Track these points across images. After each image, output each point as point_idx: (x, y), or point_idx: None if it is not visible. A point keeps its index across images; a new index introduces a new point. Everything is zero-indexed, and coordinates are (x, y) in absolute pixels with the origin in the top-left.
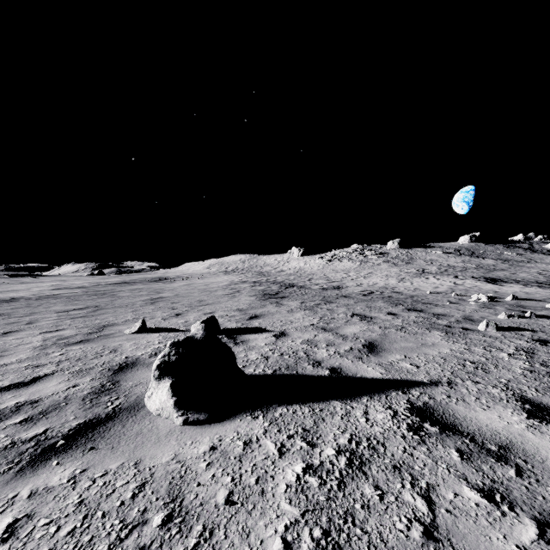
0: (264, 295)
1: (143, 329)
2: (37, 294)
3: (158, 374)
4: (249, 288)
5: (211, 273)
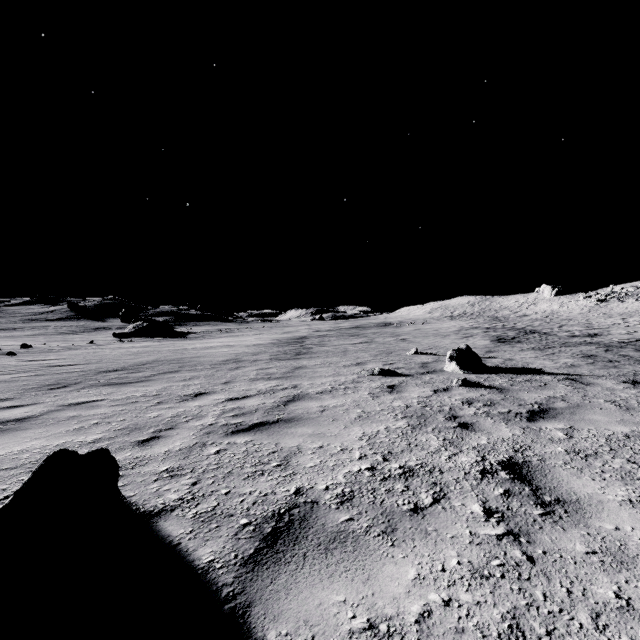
0: (498, 339)
1: (416, 353)
2: (311, 334)
3: (449, 360)
4: (482, 333)
5: (435, 318)
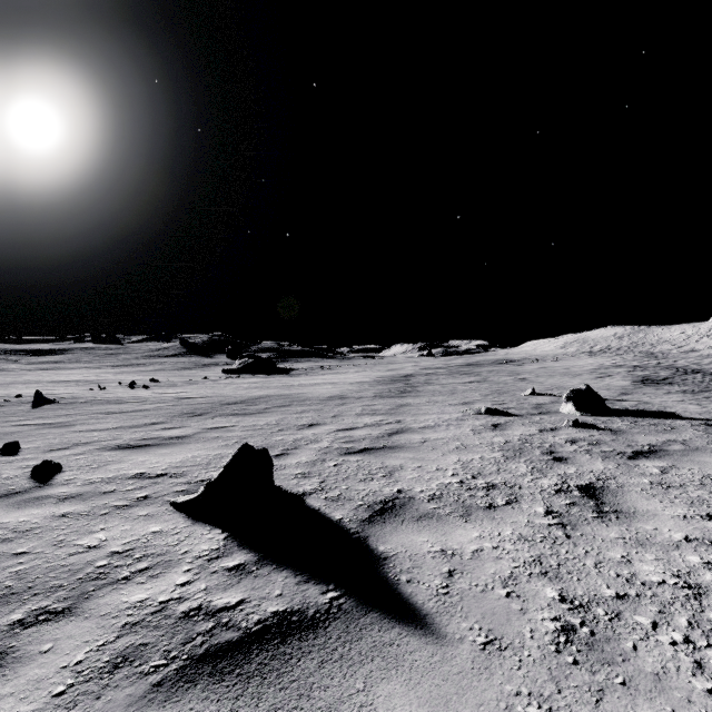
0: (643, 380)
1: (533, 393)
2: (418, 372)
3: (566, 400)
4: (625, 373)
5: (568, 355)
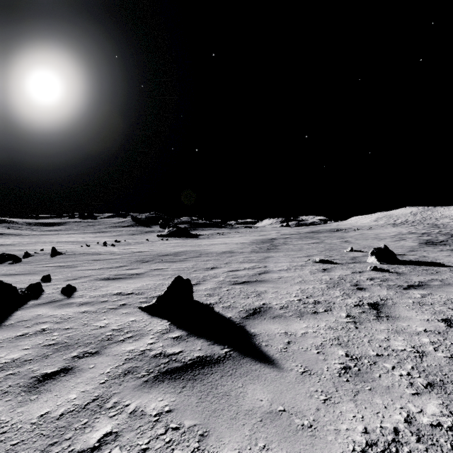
0: (426, 242)
1: (351, 250)
2: (279, 237)
3: (371, 254)
4: (415, 237)
5: (379, 225)
